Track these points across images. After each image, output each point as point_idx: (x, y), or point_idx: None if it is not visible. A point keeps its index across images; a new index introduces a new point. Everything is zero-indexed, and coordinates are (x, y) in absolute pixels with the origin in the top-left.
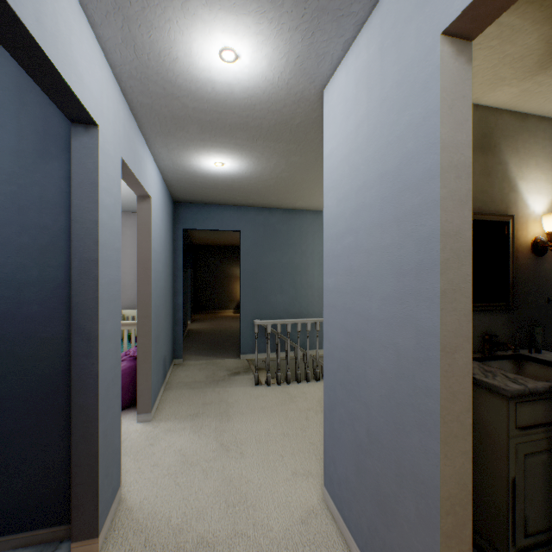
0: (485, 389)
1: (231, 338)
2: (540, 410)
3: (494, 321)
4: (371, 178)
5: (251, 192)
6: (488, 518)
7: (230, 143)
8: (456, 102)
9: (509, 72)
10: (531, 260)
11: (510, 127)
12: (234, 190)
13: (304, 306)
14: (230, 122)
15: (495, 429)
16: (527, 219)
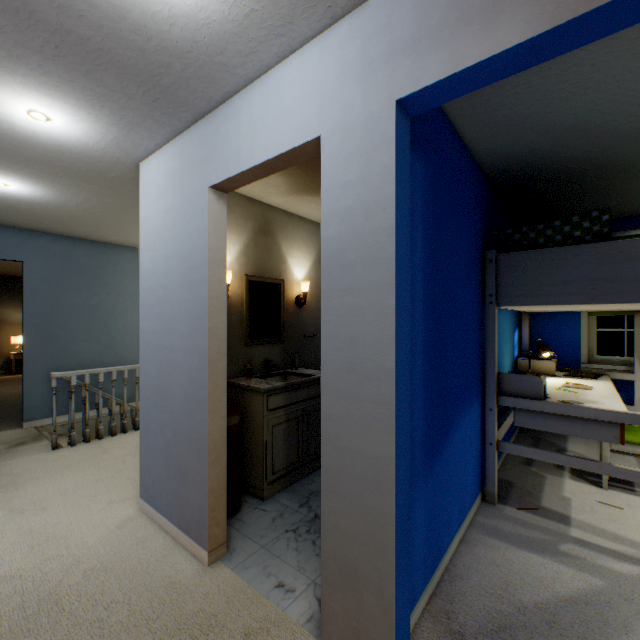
0: (254, 391)
1: (2, 407)
2: (282, 398)
3: (273, 351)
4: (175, 253)
5: (45, 218)
6: (256, 472)
7: (24, 171)
8: (218, 225)
9: (273, 191)
10: (296, 309)
11: (283, 220)
12: (17, 211)
13: (122, 354)
14: (29, 155)
15: (259, 415)
16: (293, 283)
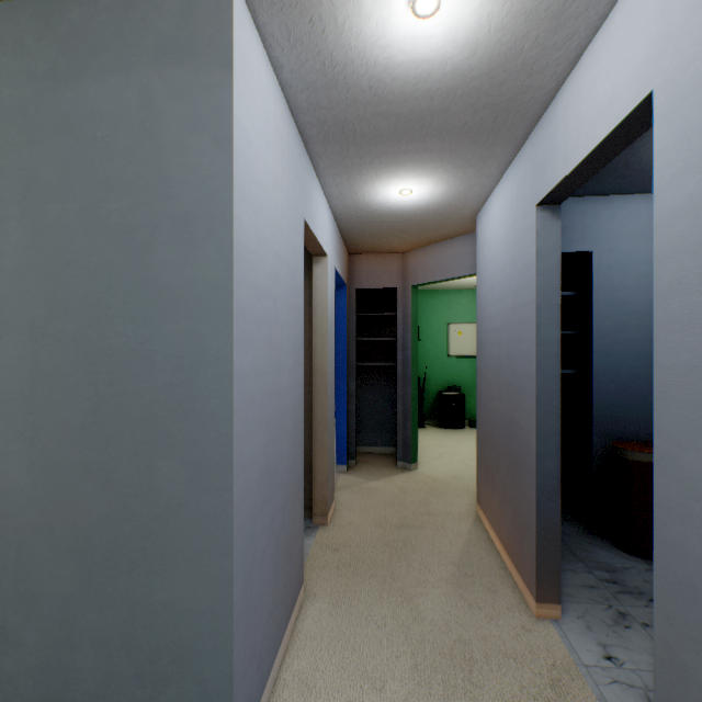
0: None
1: None
2: None
3: None
4: (285, 256)
5: None
6: None
7: None
8: None
9: None
10: None
11: None
12: None
13: None
14: None
15: None
16: None
